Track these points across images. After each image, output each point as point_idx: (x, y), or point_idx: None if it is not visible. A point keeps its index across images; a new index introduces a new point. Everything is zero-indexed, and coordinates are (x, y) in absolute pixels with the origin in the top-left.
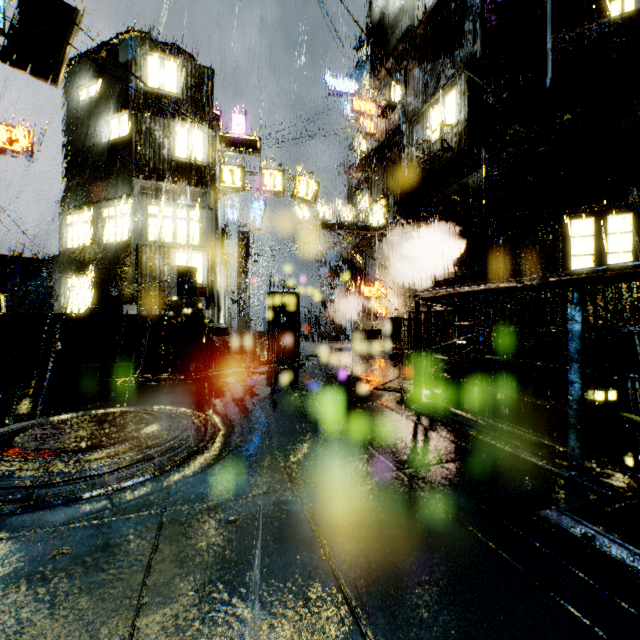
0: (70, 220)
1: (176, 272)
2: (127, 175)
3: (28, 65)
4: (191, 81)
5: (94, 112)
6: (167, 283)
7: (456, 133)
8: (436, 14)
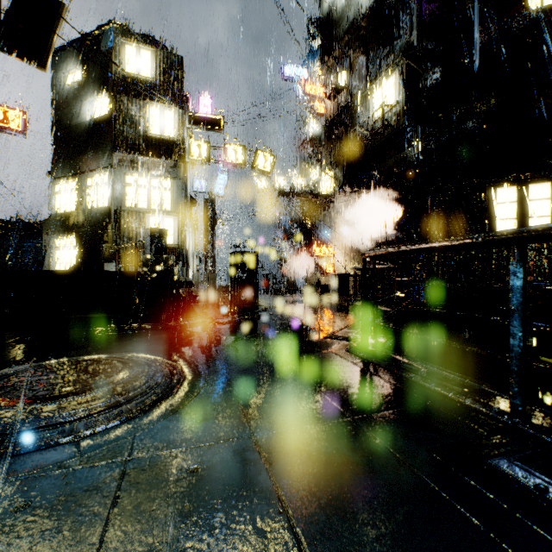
0: (58, 189)
1: (149, 234)
2: (107, 149)
3: (20, 52)
4: (163, 67)
5: (79, 94)
6: (142, 244)
7: (395, 112)
8: (377, 9)
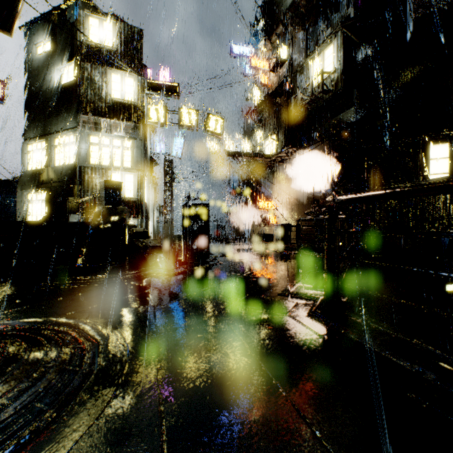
0: (30, 148)
1: (103, 186)
2: (73, 112)
3: None
4: (124, 38)
5: (48, 63)
6: None
7: (333, 78)
8: None
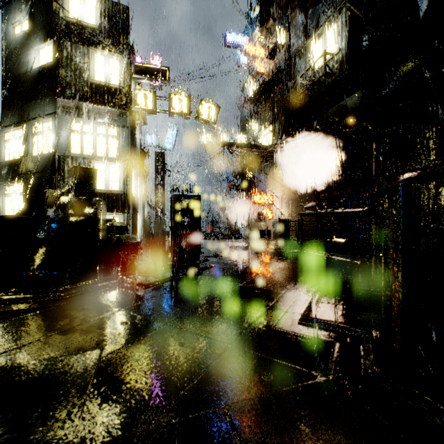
0: (7, 137)
1: (73, 173)
2: (52, 96)
3: None
4: (108, 15)
5: (26, 43)
6: None
7: (337, 60)
8: None
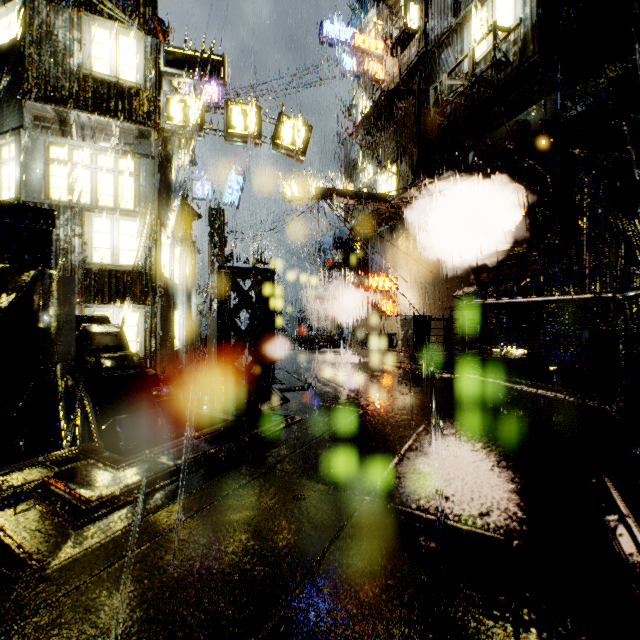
0: None
1: None
2: (15, 98)
3: None
4: None
5: None
6: (78, 264)
7: (516, 39)
8: None
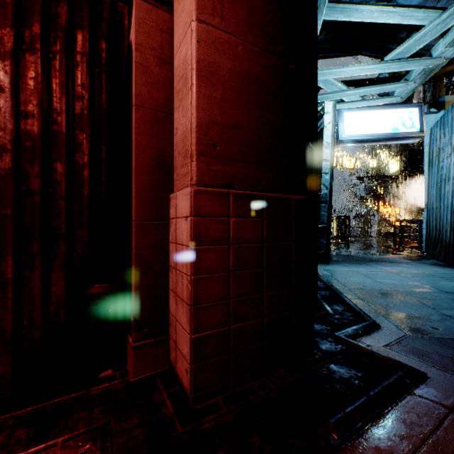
0: None
1: None
2: None
3: None
4: None
5: None
6: None
7: None
8: None
